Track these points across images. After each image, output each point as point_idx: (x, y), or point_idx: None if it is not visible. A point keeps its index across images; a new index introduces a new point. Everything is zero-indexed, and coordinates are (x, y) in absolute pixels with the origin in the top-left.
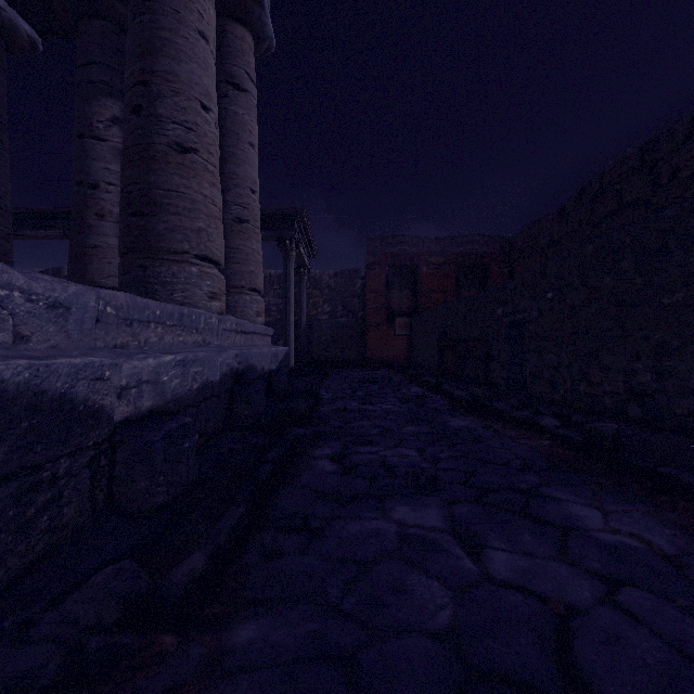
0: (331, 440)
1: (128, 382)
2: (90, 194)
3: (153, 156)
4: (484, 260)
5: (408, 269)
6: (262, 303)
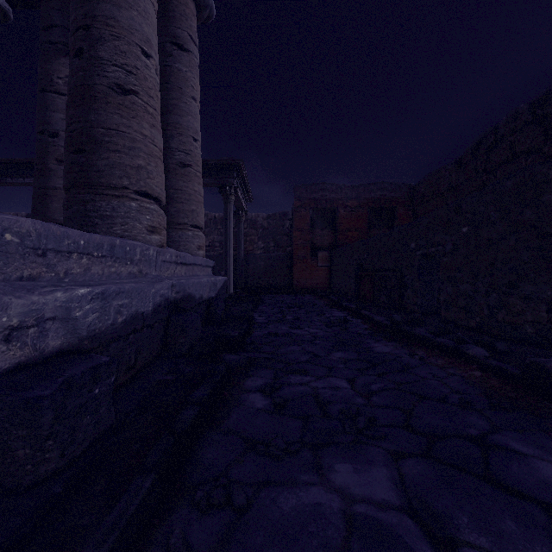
0: (262, 368)
1: (22, 320)
2: (51, 142)
3: (94, 96)
4: (391, 204)
5: (328, 211)
6: (203, 238)
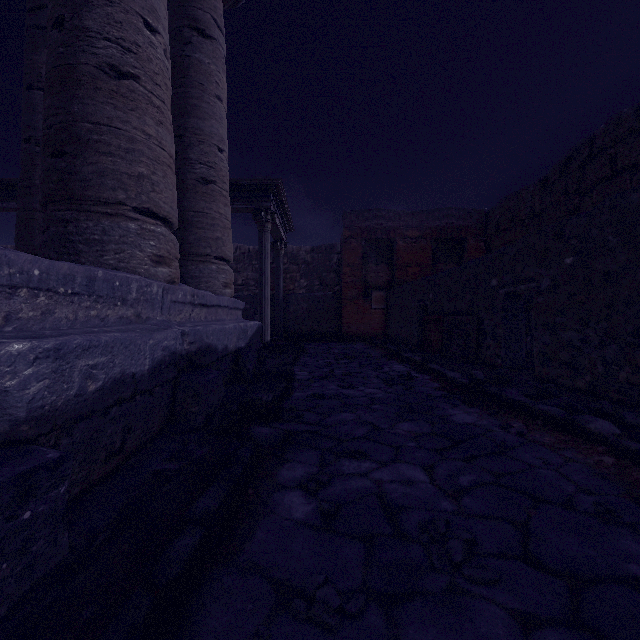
0: (304, 448)
1: None
2: (38, 152)
3: (77, 80)
4: (460, 234)
5: (384, 243)
6: (231, 273)
